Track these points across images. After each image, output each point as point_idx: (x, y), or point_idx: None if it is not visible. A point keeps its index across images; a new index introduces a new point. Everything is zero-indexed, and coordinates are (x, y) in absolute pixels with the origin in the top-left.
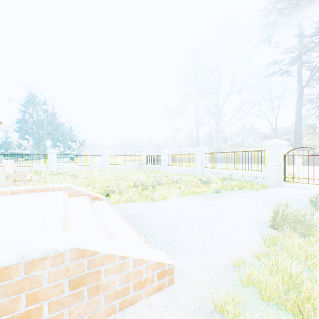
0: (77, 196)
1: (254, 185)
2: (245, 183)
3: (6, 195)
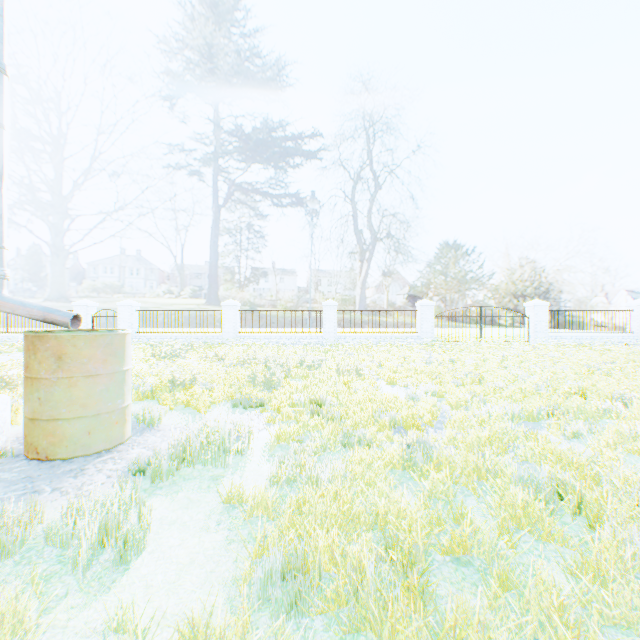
0: None
1: None
2: None
3: None
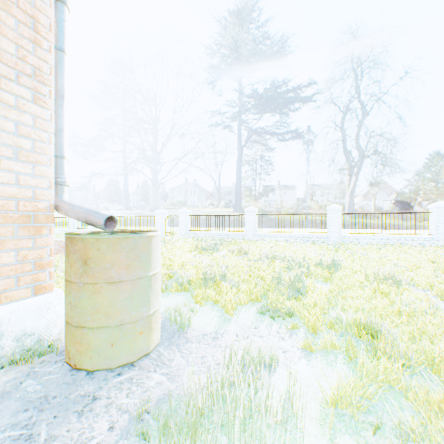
0: None
1: None
2: None
3: None
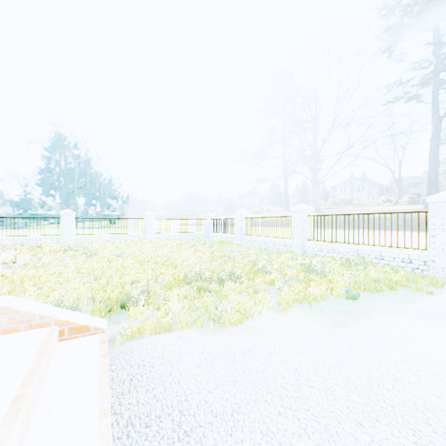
0: (28, 328)
1: (417, 278)
2: (393, 273)
3: None
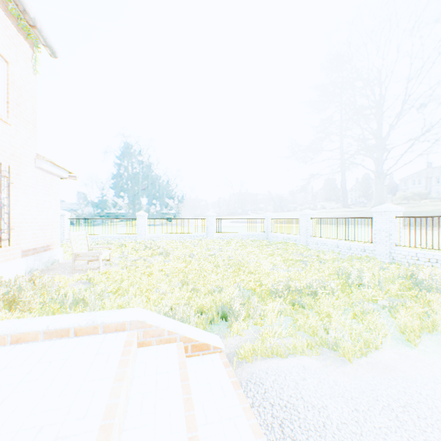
0: (158, 343)
1: None
2: None
3: (2, 345)
